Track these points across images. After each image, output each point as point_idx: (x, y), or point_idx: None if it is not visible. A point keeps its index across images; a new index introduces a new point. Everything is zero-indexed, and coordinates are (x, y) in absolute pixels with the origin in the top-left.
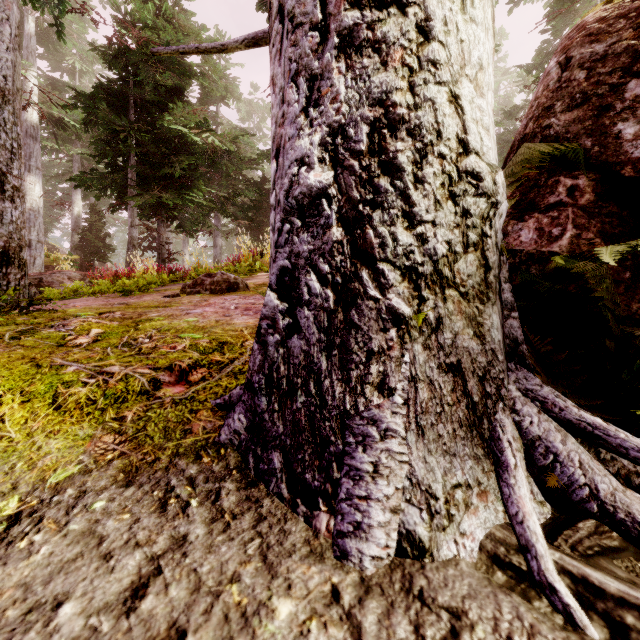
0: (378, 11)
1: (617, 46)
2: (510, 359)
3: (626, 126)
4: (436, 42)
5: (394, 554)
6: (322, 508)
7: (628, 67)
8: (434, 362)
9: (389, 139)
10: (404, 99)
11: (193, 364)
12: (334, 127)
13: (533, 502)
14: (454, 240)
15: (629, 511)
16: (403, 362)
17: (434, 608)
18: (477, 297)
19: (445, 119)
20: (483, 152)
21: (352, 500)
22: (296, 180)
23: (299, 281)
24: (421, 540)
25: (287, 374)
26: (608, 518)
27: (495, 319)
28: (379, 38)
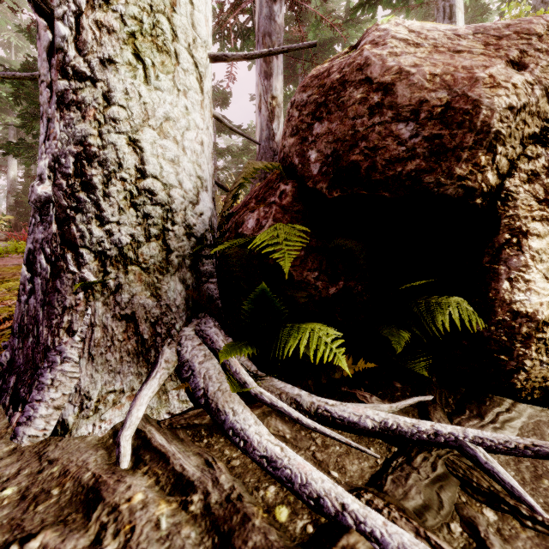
0: (79, 82)
1: (311, 98)
2: (203, 310)
3: (312, 153)
4: (116, 106)
5: (50, 434)
6: (19, 409)
7: (315, 113)
8: (110, 313)
9: (87, 167)
10: (96, 142)
11: (9, 316)
12: (55, 156)
13: (176, 401)
14: (137, 233)
15: (217, 402)
16: (86, 314)
17: (43, 460)
18: (157, 270)
19: (125, 156)
20: (163, 176)
21: (33, 403)
22: (33, 190)
23: (37, 259)
24: (68, 424)
25: (27, 323)
26: (207, 407)
27: (173, 284)
28: (80, 100)
